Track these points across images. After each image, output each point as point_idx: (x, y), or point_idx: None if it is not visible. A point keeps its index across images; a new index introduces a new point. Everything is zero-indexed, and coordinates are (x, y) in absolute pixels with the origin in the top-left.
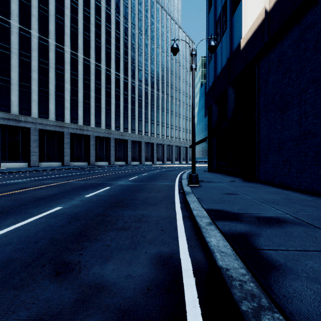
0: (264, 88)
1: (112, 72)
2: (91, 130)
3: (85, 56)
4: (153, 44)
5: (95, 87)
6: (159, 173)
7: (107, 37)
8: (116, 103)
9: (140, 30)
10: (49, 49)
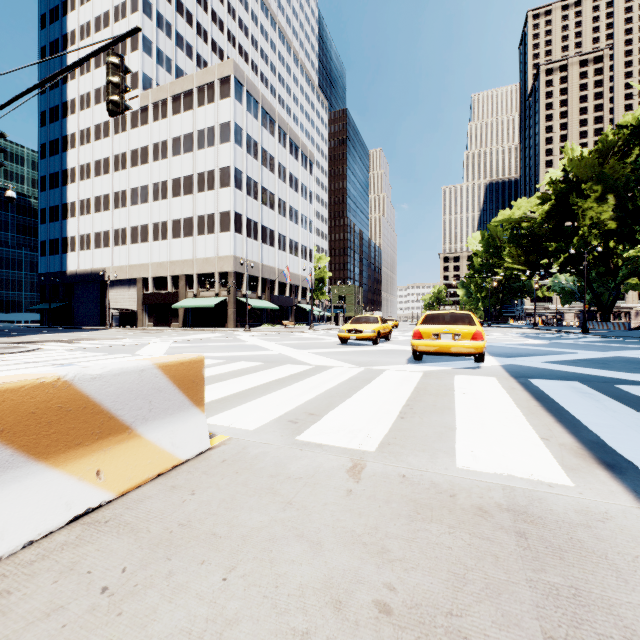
0: (77, 294)
1: None
2: None
3: None
4: None
5: None
6: None
7: None
8: None
9: None
10: None
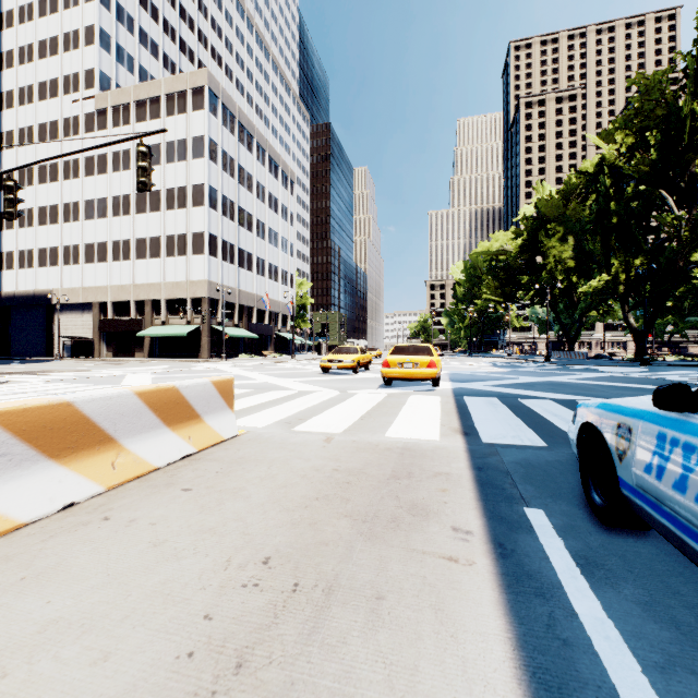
0: (15, 319)
1: None
2: None
3: None
4: None
5: None
6: None
7: None
8: None
9: None
10: None
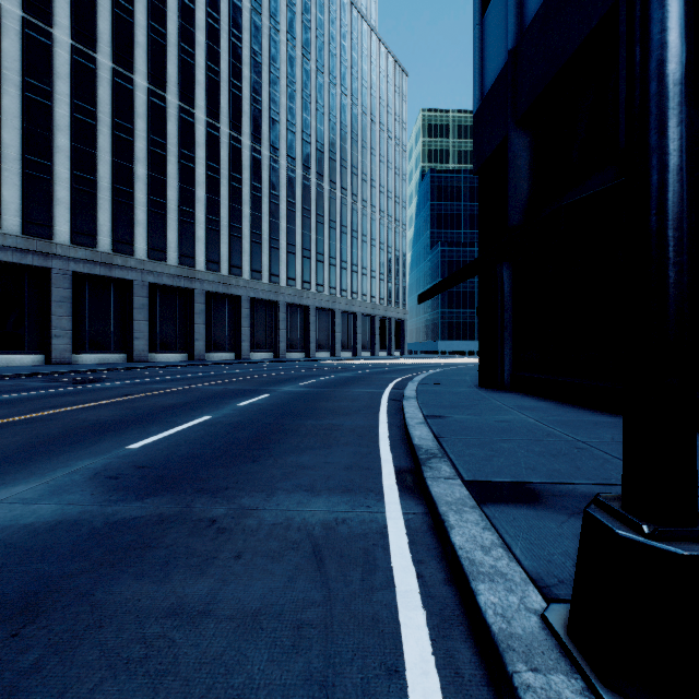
0: None
1: (198, 118)
2: (137, 268)
3: (117, 64)
4: (307, 62)
5: (147, 151)
6: (311, 393)
7: (183, 23)
8: (208, 198)
9: (274, 21)
10: (1, 29)
